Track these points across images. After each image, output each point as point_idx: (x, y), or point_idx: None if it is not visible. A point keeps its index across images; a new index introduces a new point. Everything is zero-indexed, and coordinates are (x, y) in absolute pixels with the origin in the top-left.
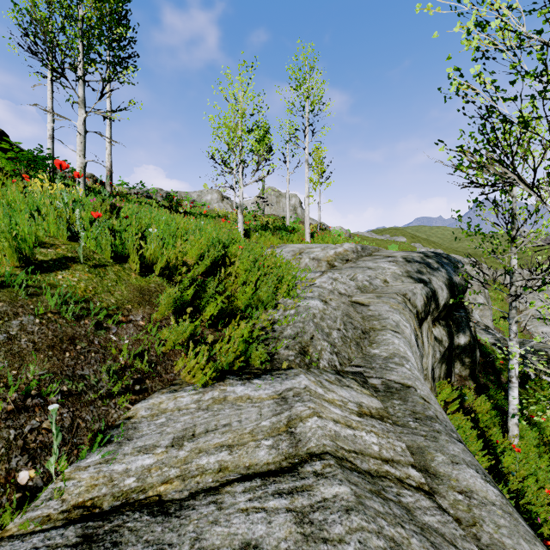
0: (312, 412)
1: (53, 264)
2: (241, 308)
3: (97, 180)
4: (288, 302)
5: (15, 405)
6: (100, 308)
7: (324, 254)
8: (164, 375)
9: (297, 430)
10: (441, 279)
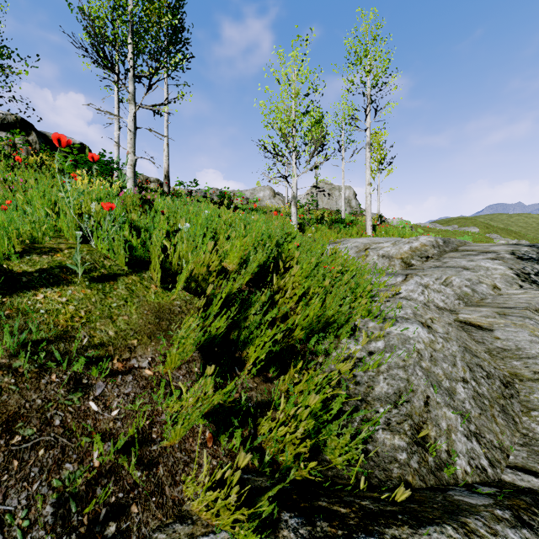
0: None
1: (38, 276)
2: (302, 337)
3: (161, 184)
4: (370, 327)
5: None
6: (86, 347)
7: (396, 250)
8: (168, 488)
9: None
10: None
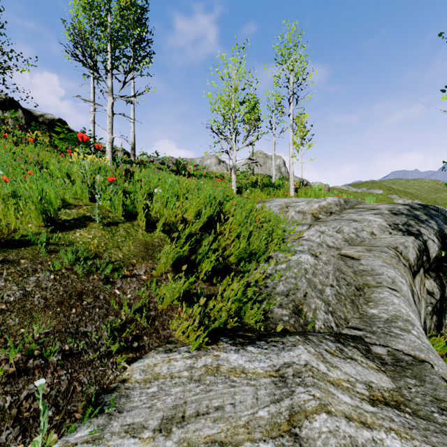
0: (318, 404)
1: (74, 223)
2: (235, 262)
3: (126, 153)
4: (278, 256)
5: (16, 367)
6: (108, 262)
7: (309, 208)
8: (161, 331)
9: (303, 432)
10: (431, 231)
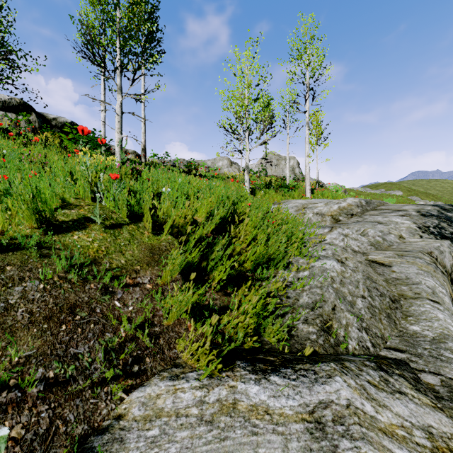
0: None
1: (72, 224)
2: (251, 268)
3: (138, 155)
4: (300, 262)
5: None
6: (108, 269)
7: (328, 209)
8: (167, 351)
9: None
10: None
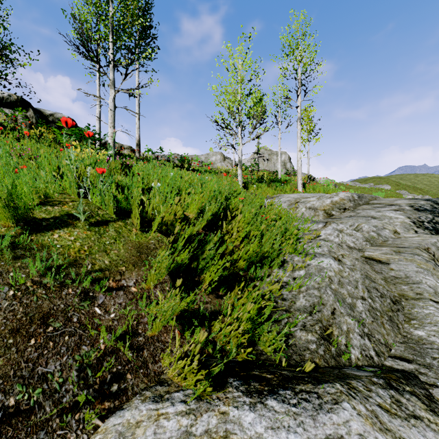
0: None
1: (53, 222)
2: (244, 267)
3: (133, 150)
4: (295, 260)
5: None
6: (90, 271)
7: (320, 203)
8: (151, 364)
9: None
10: None
